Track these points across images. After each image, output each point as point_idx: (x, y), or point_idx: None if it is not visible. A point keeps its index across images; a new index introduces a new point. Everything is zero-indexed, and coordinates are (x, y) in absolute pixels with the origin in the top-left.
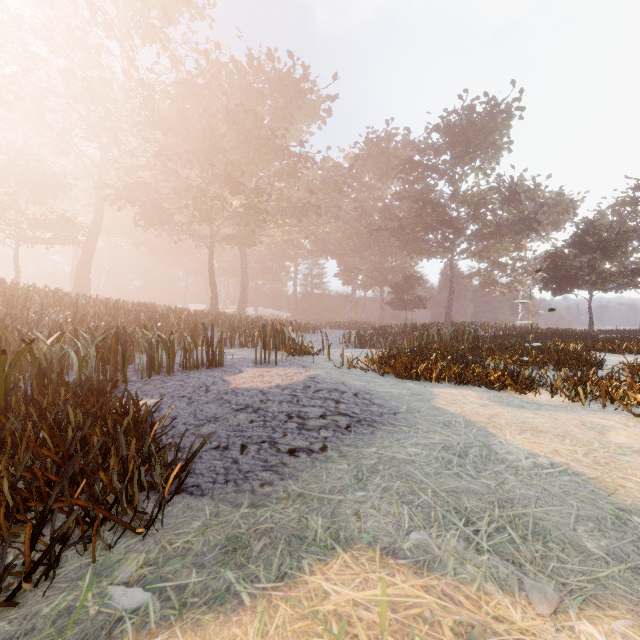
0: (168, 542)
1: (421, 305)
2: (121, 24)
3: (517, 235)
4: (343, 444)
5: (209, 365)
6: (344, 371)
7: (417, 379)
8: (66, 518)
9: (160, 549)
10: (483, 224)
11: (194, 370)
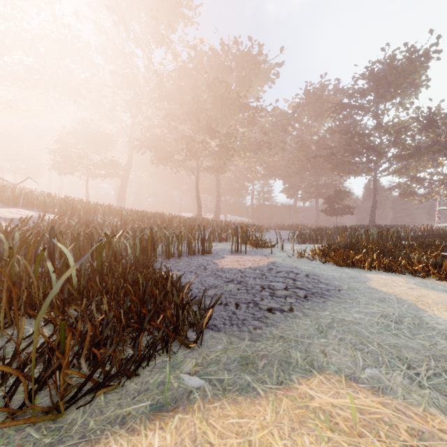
0: (206, 355)
1: (349, 212)
2: (143, 37)
3: (434, 154)
4: (304, 308)
5: (202, 252)
6: (295, 259)
7: (352, 267)
8: (147, 335)
9: (203, 358)
10: (403, 147)
11: (193, 255)
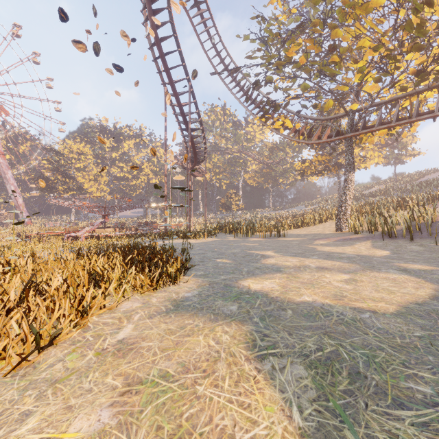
0: None
1: None
2: None
3: None
4: None
5: None
6: None
7: None
8: None
9: None
10: None
11: None
